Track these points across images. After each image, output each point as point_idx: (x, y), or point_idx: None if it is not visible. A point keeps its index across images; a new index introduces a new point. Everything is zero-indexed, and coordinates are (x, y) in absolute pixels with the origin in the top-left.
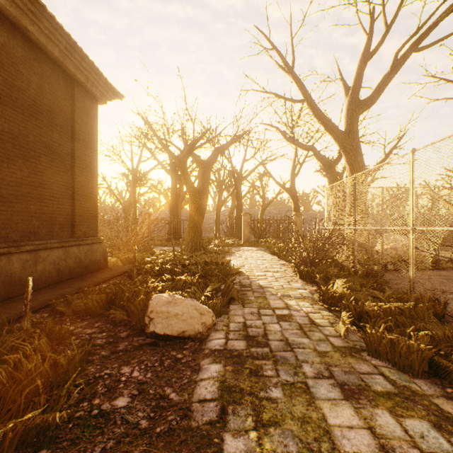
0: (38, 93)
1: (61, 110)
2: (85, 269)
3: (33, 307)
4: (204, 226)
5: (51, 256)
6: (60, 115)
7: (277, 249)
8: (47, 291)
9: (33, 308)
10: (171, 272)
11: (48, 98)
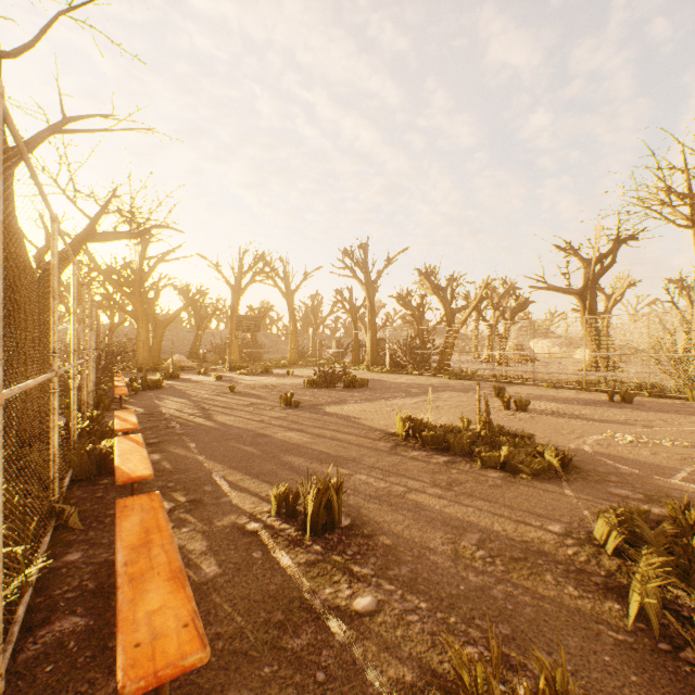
0: None
1: None
2: None
3: None
4: None
5: None
6: None
7: None
8: None
9: None
10: None
11: None
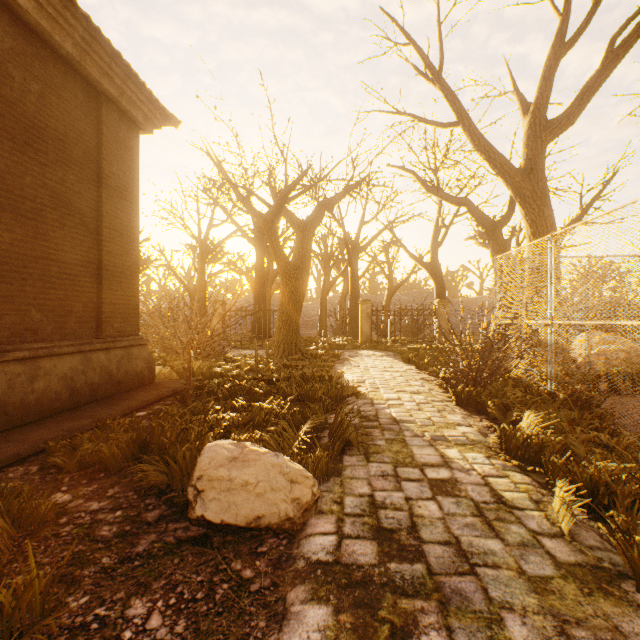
0: (40, 109)
1: (80, 139)
2: (118, 386)
3: (17, 454)
4: (304, 320)
5: (60, 367)
6: (78, 147)
7: (414, 355)
8: (49, 423)
9: (17, 455)
10: (249, 392)
11: (57, 119)
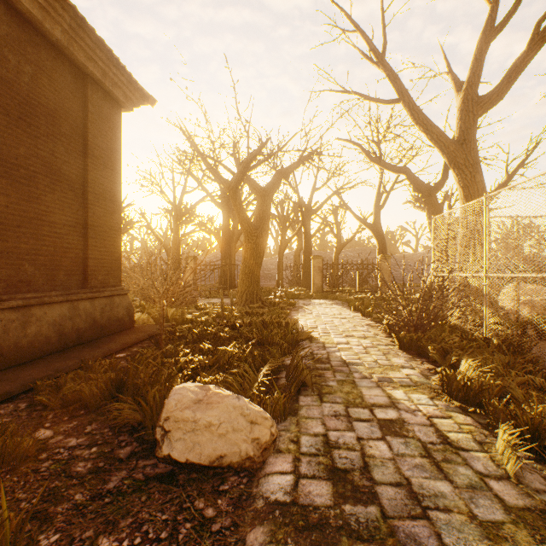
0: (33, 88)
1: (68, 115)
2: (102, 330)
3: (9, 392)
4: (264, 273)
5: (50, 314)
6: (66, 122)
7: (360, 303)
8: (39, 364)
9: (9, 393)
10: (215, 337)
11: (48, 97)
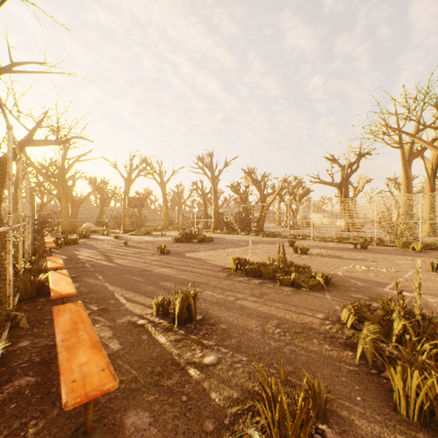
0: None
1: None
2: None
3: None
4: None
5: None
6: None
7: None
8: None
9: None
10: None
11: None
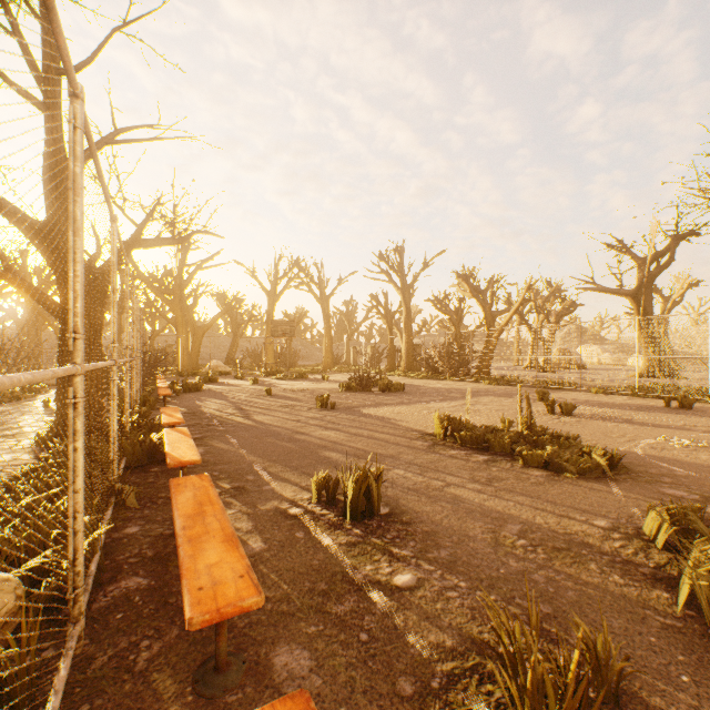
0: None
1: None
2: None
3: None
4: None
5: None
6: None
7: None
8: None
9: None
10: None
11: None
